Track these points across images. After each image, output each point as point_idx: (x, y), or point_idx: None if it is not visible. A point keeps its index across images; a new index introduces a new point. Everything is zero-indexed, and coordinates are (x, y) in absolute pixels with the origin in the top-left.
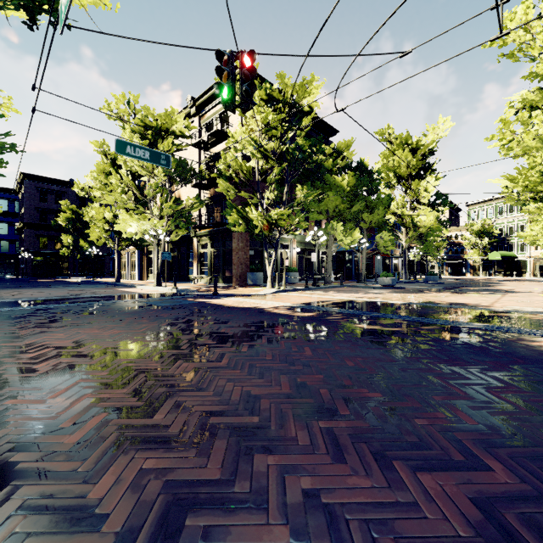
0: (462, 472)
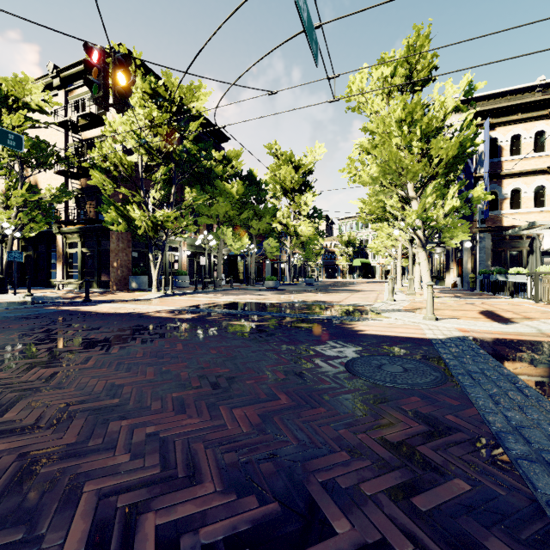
0: (262, 403)
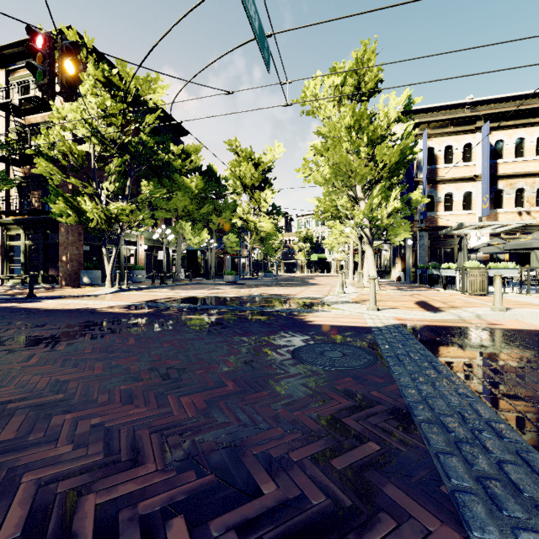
0: (210, 391)
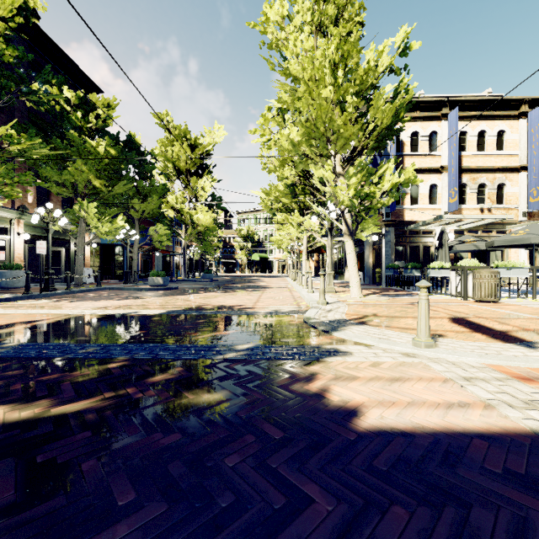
0: None
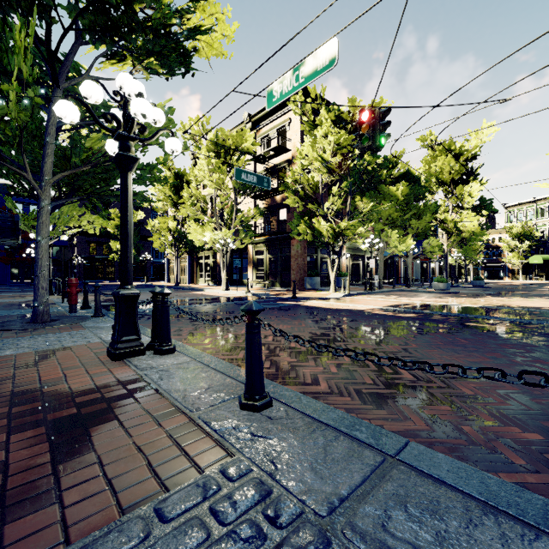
0: None
